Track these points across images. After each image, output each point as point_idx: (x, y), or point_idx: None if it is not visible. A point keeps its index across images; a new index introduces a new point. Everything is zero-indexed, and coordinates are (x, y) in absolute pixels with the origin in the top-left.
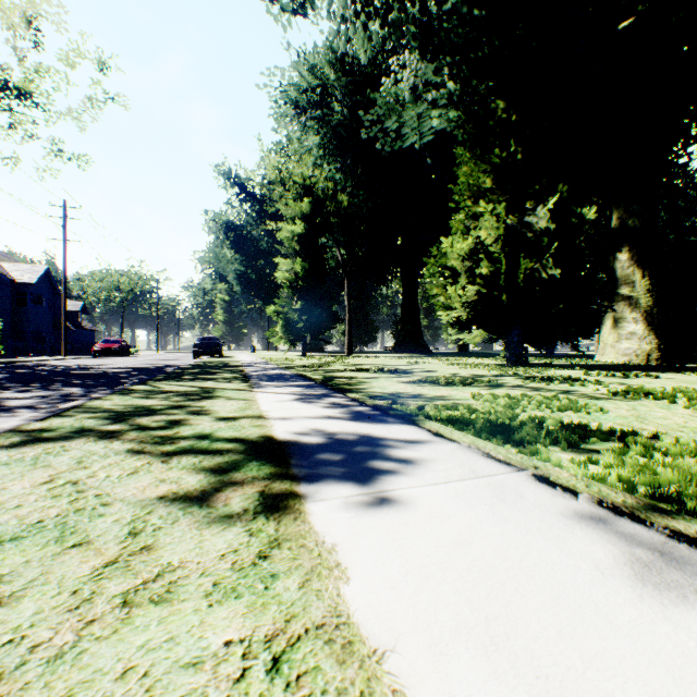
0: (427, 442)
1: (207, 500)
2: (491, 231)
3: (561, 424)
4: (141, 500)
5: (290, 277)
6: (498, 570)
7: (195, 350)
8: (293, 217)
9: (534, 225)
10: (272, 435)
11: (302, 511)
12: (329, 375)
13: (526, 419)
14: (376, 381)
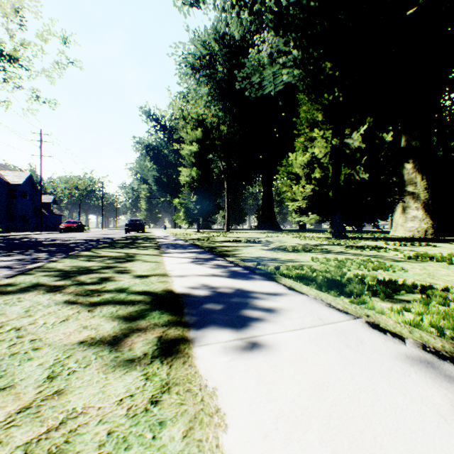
0: (284, 295)
1: (116, 345)
2: (322, 149)
3: (377, 280)
4: (64, 345)
5: (189, 180)
6: (355, 416)
7: (126, 228)
8: (191, 140)
9: (350, 145)
10: (172, 288)
11: (190, 355)
12: (214, 244)
13: (352, 277)
14: (245, 249)
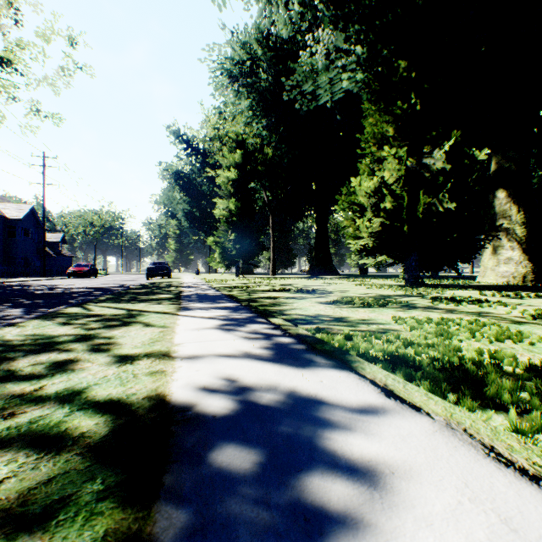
0: (382, 413)
1: None
2: (393, 172)
3: (526, 366)
4: None
5: (225, 213)
6: None
7: (148, 272)
8: (228, 165)
9: (431, 166)
10: (165, 393)
11: None
12: (255, 295)
13: (483, 360)
14: (297, 302)
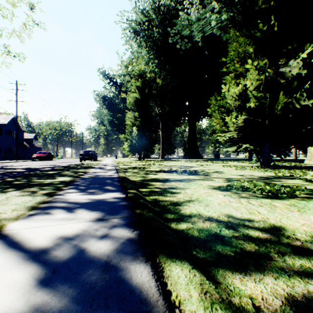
0: None
1: None
2: (253, 81)
3: None
4: None
5: (132, 120)
6: None
7: (80, 157)
8: (134, 90)
9: (287, 74)
10: None
11: None
12: (148, 176)
13: None
14: (188, 186)
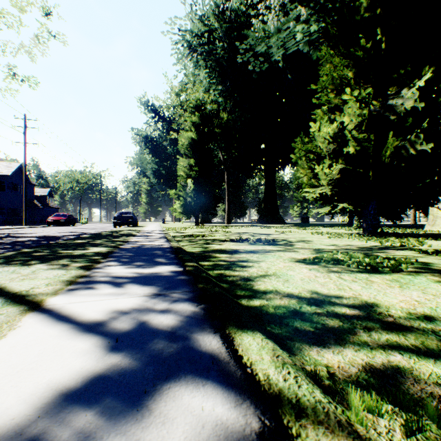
0: None
1: None
2: (353, 117)
3: None
4: None
5: (186, 169)
6: None
7: (114, 221)
8: (189, 128)
9: (398, 107)
10: None
11: None
12: (209, 246)
13: None
14: (263, 259)
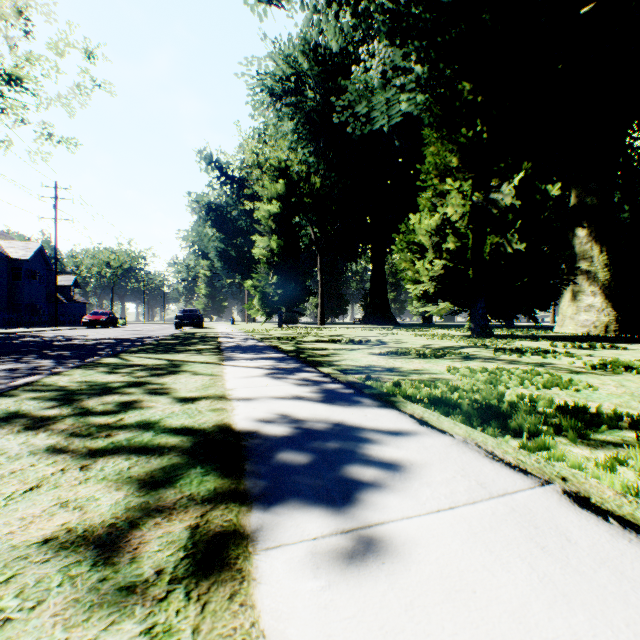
0: (413, 434)
1: (109, 548)
2: (457, 208)
3: (557, 406)
4: (12, 547)
5: (266, 253)
6: None
7: (177, 321)
8: (269, 197)
9: (499, 202)
10: (230, 423)
11: (245, 575)
12: (302, 346)
13: (518, 401)
14: (348, 353)
